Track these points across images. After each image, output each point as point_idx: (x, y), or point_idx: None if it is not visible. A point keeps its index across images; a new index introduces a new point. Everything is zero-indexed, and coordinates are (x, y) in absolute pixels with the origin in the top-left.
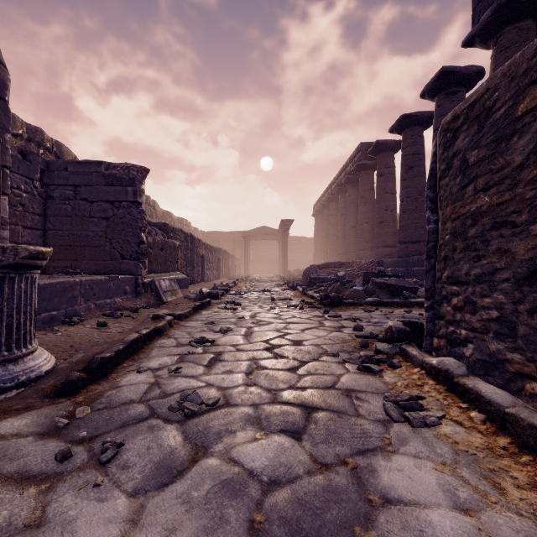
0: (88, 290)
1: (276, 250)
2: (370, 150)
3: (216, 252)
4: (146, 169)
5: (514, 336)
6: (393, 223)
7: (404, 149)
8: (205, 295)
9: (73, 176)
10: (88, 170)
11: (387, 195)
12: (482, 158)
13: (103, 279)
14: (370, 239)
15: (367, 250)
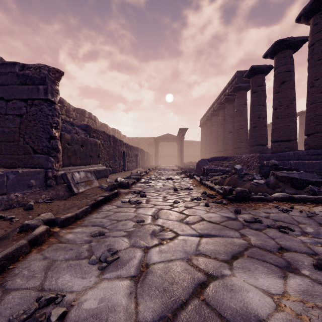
0: None
1: (175, 149)
2: (246, 74)
3: (135, 150)
4: (59, 71)
5: None
6: (264, 127)
7: (276, 68)
8: (116, 185)
9: None
10: (4, 71)
11: (259, 106)
12: None
13: None
14: (244, 140)
15: (242, 148)
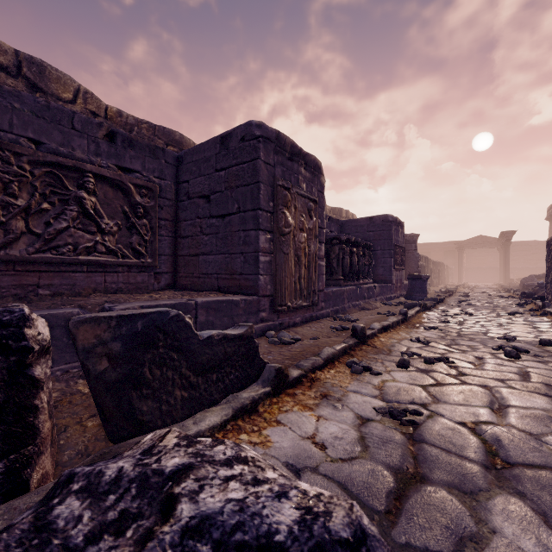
0: None
1: (495, 257)
2: None
3: (437, 265)
4: (418, 234)
5: (550, 294)
6: None
7: None
8: (447, 292)
9: None
10: None
11: None
12: (548, 255)
13: None
14: None
15: None
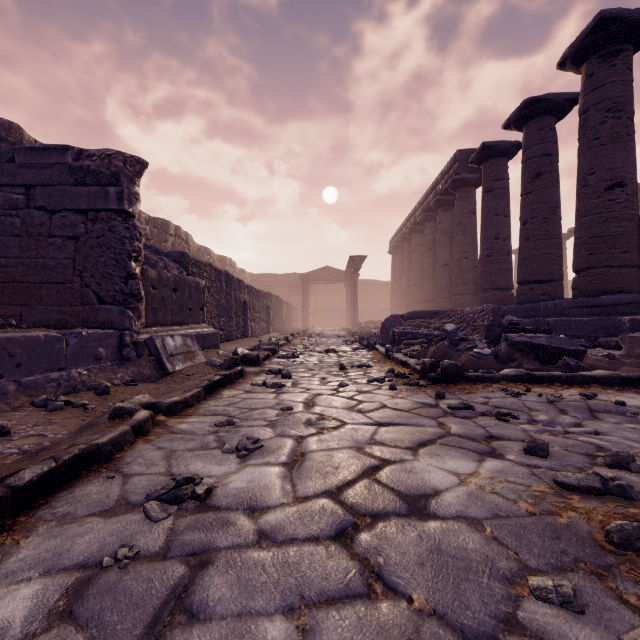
0: (0, 358)
1: (342, 297)
2: (473, 157)
3: (265, 299)
4: (141, 162)
5: None
6: (506, 257)
7: (526, 150)
8: (238, 360)
9: (23, 171)
10: (47, 161)
11: (497, 217)
12: None
13: (42, 337)
14: (471, 280)
15: (467, 295)
